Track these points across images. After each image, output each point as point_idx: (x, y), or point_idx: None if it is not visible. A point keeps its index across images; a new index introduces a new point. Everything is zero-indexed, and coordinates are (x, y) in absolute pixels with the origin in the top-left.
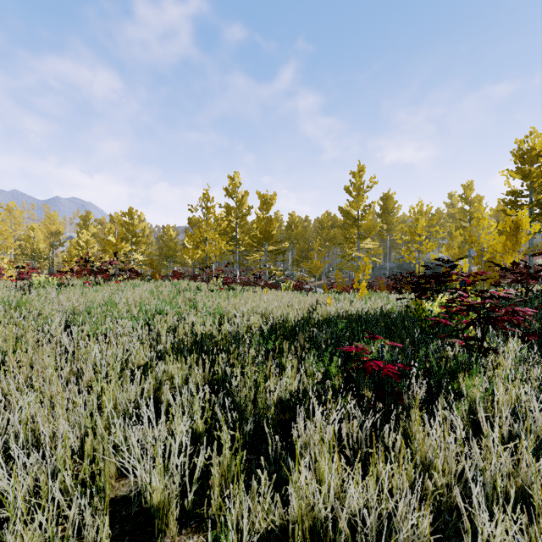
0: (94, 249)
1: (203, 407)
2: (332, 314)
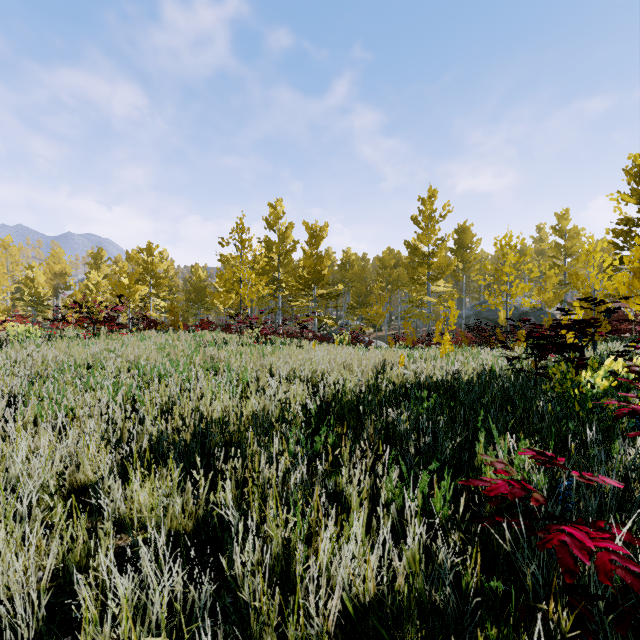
0: (107, 293)
1: (184, 588)
2: (408, 381)
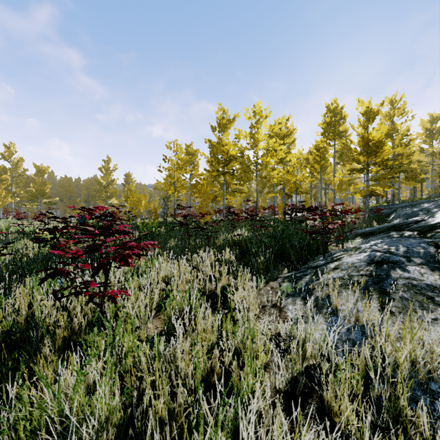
0: None
1: None
2: None
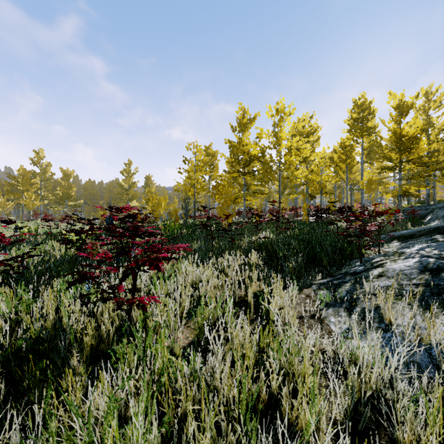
0: None
1: None
2: None
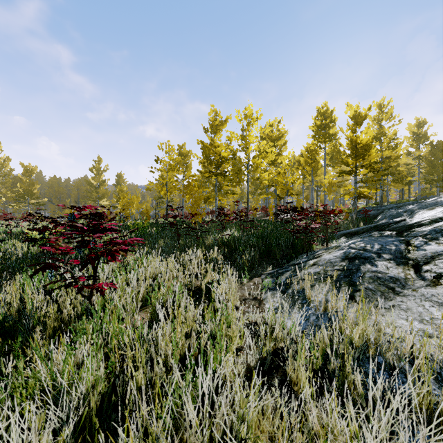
0: None
1: None
2: None
